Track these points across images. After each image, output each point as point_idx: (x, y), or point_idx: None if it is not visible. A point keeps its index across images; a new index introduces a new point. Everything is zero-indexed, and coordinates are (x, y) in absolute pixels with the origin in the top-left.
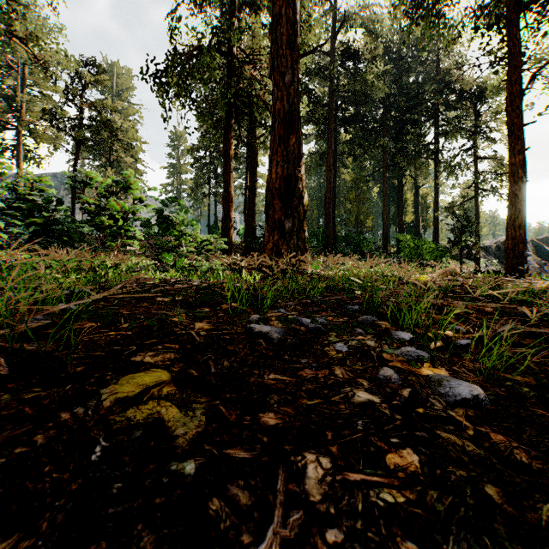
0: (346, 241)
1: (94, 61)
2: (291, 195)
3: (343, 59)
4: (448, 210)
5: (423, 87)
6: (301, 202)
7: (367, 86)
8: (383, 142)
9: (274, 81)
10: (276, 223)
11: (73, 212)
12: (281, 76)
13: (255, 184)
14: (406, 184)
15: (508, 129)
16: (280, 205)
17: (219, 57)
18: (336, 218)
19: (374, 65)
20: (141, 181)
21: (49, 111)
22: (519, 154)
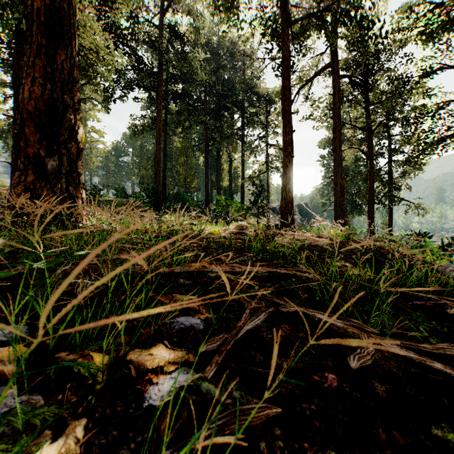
0: (177, 198)
1: None
2: (57, 125)
3: (173, 41)
4: (250, 179)
5: (234, 84)
6: (73, 136)
7: (191, 68)
8: (204, 119)
9: None
10: (31, 159)
11: None
12: None
13: None
14: (223, 157)
15: (282, 115)
16: (39, 136)
17: None
18: (169, 178)
19: (197, 52)
20: None
21: None
22: (289, 135)
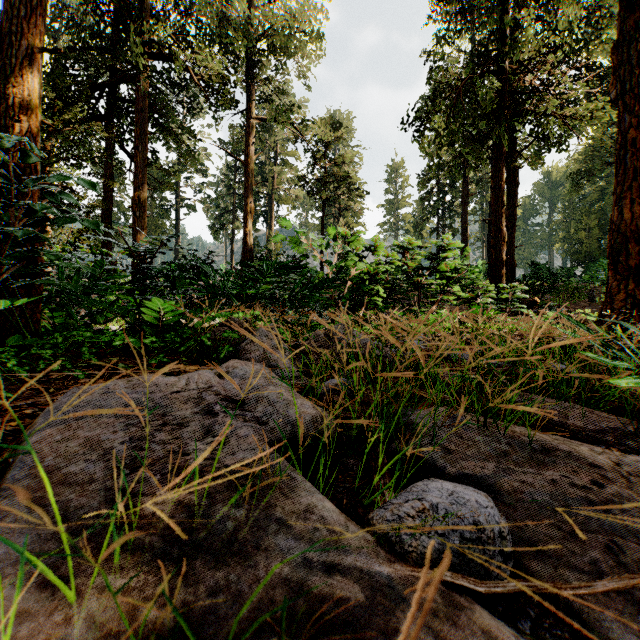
0: None
1: (338, 121)
2: None
3: None
4: None
5: None
6: None
7: None
8: None
9: (623, 106)
10: (630, 270)
11: (322, 265)
12: (635, 99)
13: (514, 211)
14: None
15: None
16: (635, 249)
17: (498, 83)
18: None
19: None
20: (359, 224)
21: (304, 178)
22: None
